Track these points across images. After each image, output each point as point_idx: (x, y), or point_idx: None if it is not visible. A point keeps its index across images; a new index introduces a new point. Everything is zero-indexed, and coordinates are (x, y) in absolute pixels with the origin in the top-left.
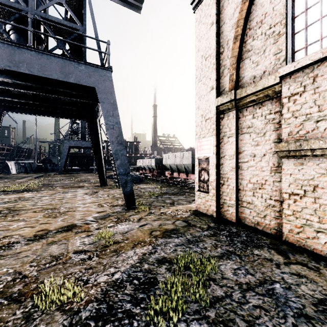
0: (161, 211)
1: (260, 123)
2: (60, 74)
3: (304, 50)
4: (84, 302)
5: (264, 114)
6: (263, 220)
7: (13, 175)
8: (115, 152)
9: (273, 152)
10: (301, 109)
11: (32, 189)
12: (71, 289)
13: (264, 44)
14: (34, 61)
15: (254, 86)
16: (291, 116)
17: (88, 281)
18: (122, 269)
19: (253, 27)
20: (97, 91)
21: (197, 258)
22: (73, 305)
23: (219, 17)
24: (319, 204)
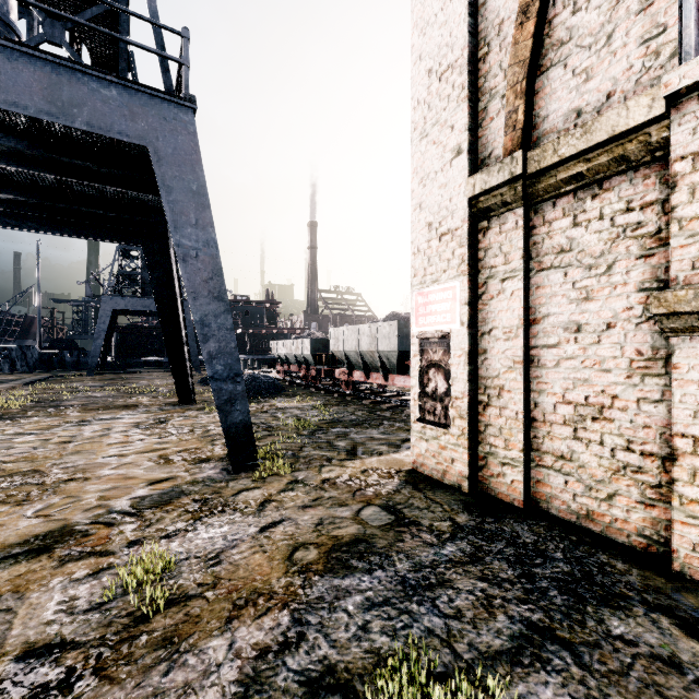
0: (324, 475)
1: (597, 238)
2: (43, 105)
3: None
4: None
5: (610, 212)
6: (605, 509)
7: None
8: (201, 320)
9: (638, 317)
10: None
11: (3, 413)
12: None
13: (609, 17)
14: None
15: (583, 133)
16: None
17: None
18: None
19: None
20: (154, 157)
21: (440, 667)
22: None
23: None
24: None
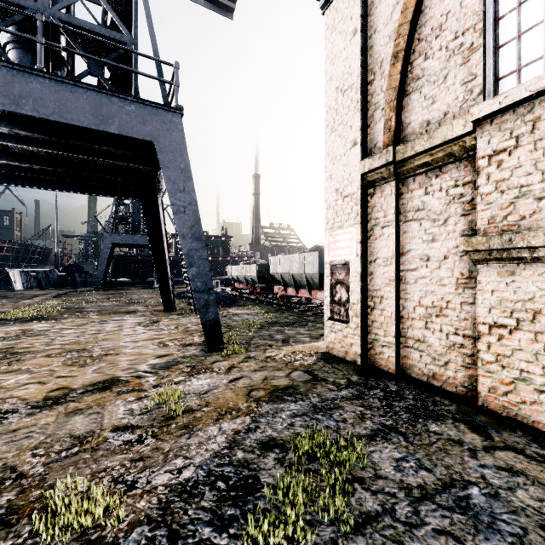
0: (267, 354)
1: (438, 202)
2: (92, 119)
3: (516, 75)
4: (125, 524)
5: (446, 186)
6: (443, 371)
7: (16, 292)
8: (187, 253)
9: (461, 252)
10: (511, 177)
11: (47, 316)
12: (103, 501)
13: (445, 65)
14: (48, 95)
15: (428, 138)
16: (493, 189)
17: (135, 484)
18: (198, 461)
19: (426, 37)
20: (157, 148)
21: (331, 440)
22: (106, 531)
23: (366, 21)
24: (543, 344)
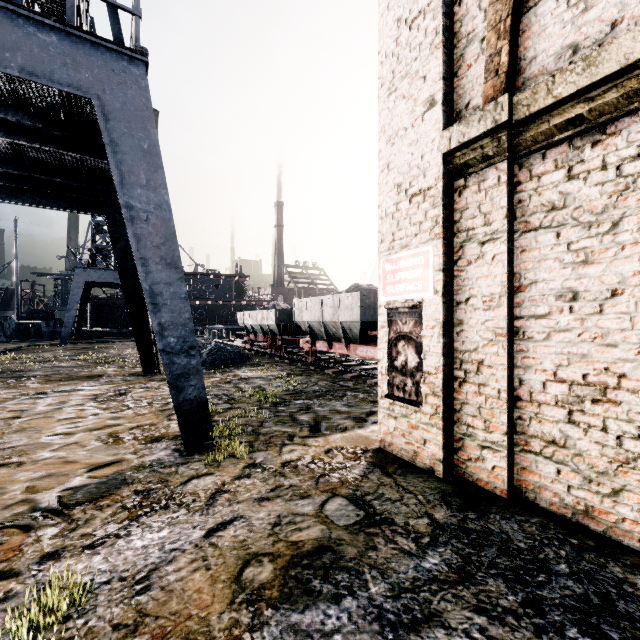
0: (285, 456)
1: (599, 191)
2: None
3: None
4: None
5: (616, 160)
6: (610, 506)
7: None
8: (151, 288)
9: None
10: None
11: None
12: None
13: None
14: None
15: (586, 66)
16: None
17: None
18: None
19: None
20: (99, 110)
21: None
22: None
23: None
24: None
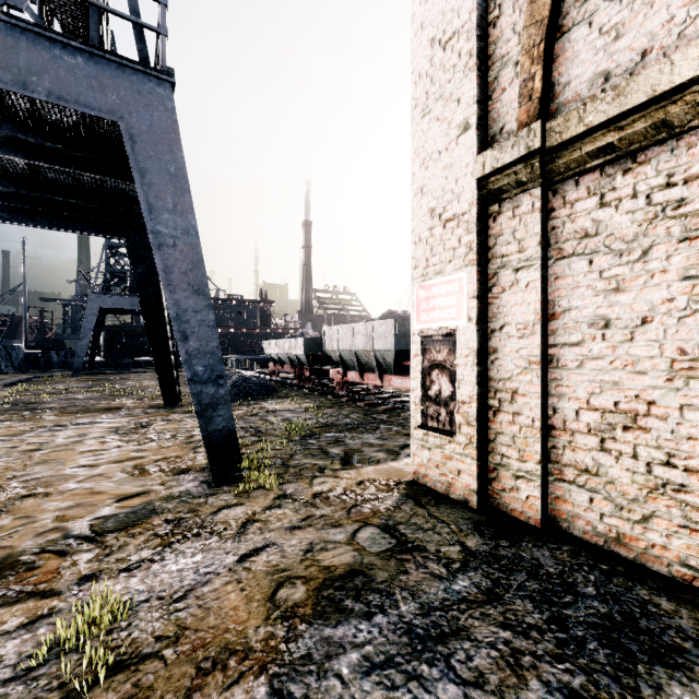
0: (316, 488)
1: (630, 219)
2: None
3: None
4: None
5: (646, 188)
6: (640, 532)
7: None
8: (179, 316)
9: (681, 309)
10: None
11: None
12: None
13: None
14: None
15: (615, 96)
16: None
17: None
18: None
19: None
20: (126, 133)
21: None
22: None
23: None
24: None
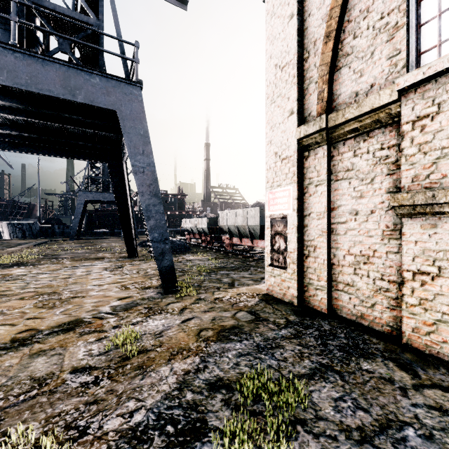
0: (215, 296)
1: (366, 163)
2: (61, 89)
3: (436, 50)
4: None
5: (373, 149)
6: (370, 312)
7: (3, 241)
8: (146, 208)
9: (386, 207)
10: (433, 140)
11: (26, 262)
12: None
13: (372, 43)
14: (21, 67)
15: (357, 106)
16: (417, 151)
17: (86, 430)
18: (149, 403)
19: (355, 18)
20: (120, 116)
21: (274, 379)
22: None
23: (302, 6)
24: None
